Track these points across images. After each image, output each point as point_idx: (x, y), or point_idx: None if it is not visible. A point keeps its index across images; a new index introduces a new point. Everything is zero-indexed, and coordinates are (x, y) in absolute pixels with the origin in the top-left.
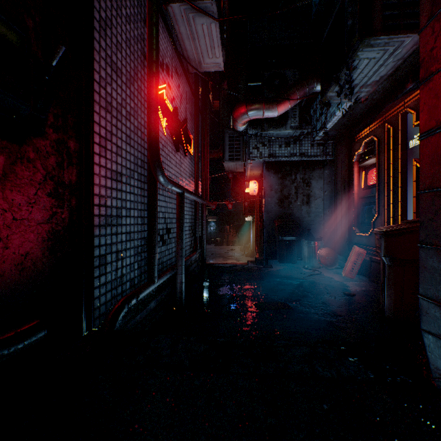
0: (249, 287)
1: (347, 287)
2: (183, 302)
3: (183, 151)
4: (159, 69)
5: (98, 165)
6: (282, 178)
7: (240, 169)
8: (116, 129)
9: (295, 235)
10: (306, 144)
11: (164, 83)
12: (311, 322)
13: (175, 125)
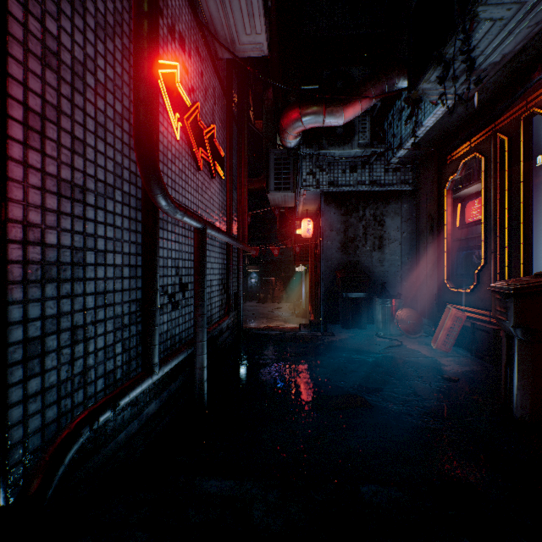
0: (304, 368)
1: (444, 366)
2: (205, 397)
3: (209, 170)
4: (166, 34)
5: (22, 163)
6: (346, 215)
7: (289, 203)
8: (71, 105)
9: (365, 291)
10: (378, 169)
11: (175, 60)
12: (406, 432)
13: (194, 128)
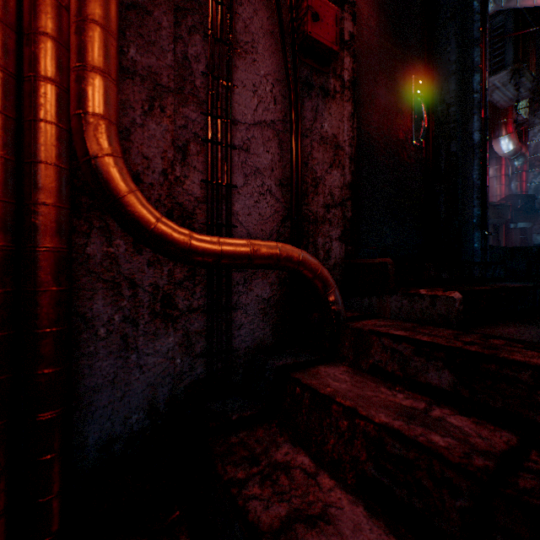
0: None
1: None
2: None
3: None
4: None
5: None
6: None
7: None
8: None
9: None
10: None
11: None
12: None
13: None
